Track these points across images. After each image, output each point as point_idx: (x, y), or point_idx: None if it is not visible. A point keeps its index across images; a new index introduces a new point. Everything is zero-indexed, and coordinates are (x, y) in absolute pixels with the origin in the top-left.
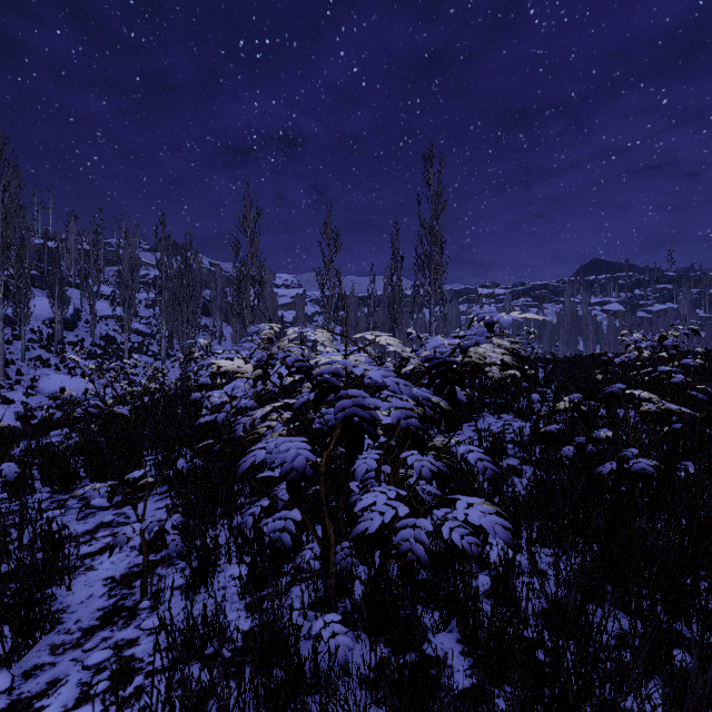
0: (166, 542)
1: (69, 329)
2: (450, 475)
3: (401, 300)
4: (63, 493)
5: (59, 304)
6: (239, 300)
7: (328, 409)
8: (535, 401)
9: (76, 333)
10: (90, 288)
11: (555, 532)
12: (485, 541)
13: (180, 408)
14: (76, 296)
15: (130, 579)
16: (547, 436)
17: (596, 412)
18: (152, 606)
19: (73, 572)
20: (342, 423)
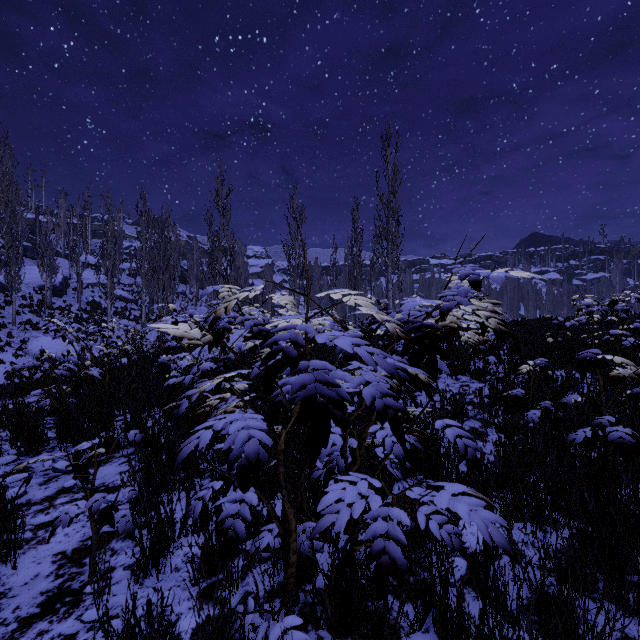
0: (113, 521)
1: (58, 296)
2: (421, 449)
3: (360, 269)
4: (31, 455)
5: (48, 272)
6: (212, 269)
7: (288, 379)
8: (492, 363)
9: (64, 299)
10: (77, 258)
11: (534, 509)
12: (457, 517)
13: (154, 369)
14: (65, 265)
15: (82, 554)
16: (512, 400)
17: (553, 374)
18: (99, 590)
19: (19, 549)
20: (301, 405)
